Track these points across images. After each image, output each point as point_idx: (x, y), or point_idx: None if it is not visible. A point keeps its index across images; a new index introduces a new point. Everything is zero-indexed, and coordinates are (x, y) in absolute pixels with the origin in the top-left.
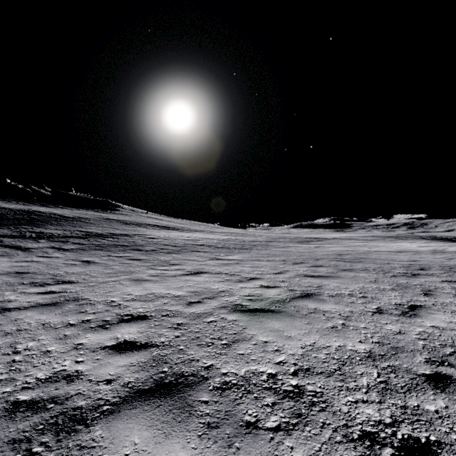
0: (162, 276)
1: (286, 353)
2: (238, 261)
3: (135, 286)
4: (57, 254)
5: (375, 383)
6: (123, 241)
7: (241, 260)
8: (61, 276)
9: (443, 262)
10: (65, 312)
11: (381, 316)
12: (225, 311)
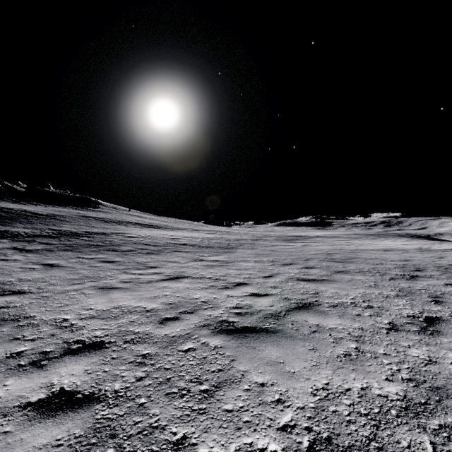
0: (135, 283)
1: (293, 406)
2: (223, 263)
3: (100, 297)
4: (17, 255)
5: None
6: (99, 240)
7: (226, 261)
8: (11, 284)
9: (435, 262)
10: None
11: (399, 335)
12: (207, 332)
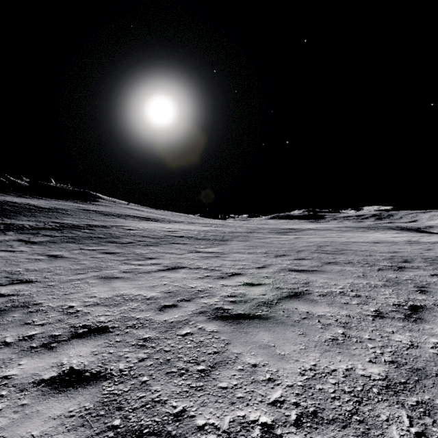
0: (135, 273)
1: (283, 385)
2: (218, 254)
3: (102, 286)
4: (23, 247)
5: (411, 437)
6: (99, 232)
7: (221, 253)
8: (19, 273)
9: (423, 253)
10: (6, 324)
11: (384, 322)
12: (204, 318)
